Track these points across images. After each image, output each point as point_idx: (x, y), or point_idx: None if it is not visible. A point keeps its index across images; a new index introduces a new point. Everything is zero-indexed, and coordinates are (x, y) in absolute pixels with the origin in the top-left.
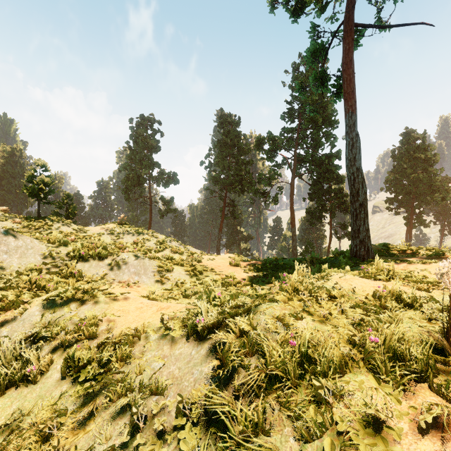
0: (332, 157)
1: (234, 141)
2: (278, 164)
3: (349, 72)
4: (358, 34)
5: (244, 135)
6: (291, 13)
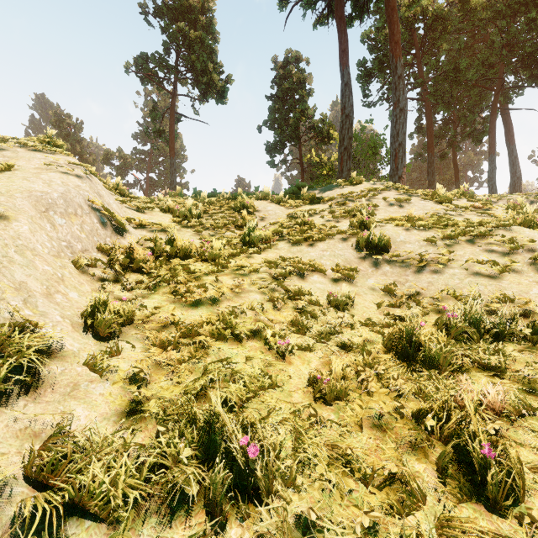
0: (182, 187)
1: (76, 148)
2: (130, 184)
3: (172, 137)
4: (179, 115)
5: (89, 144)
6: (141, 80)
